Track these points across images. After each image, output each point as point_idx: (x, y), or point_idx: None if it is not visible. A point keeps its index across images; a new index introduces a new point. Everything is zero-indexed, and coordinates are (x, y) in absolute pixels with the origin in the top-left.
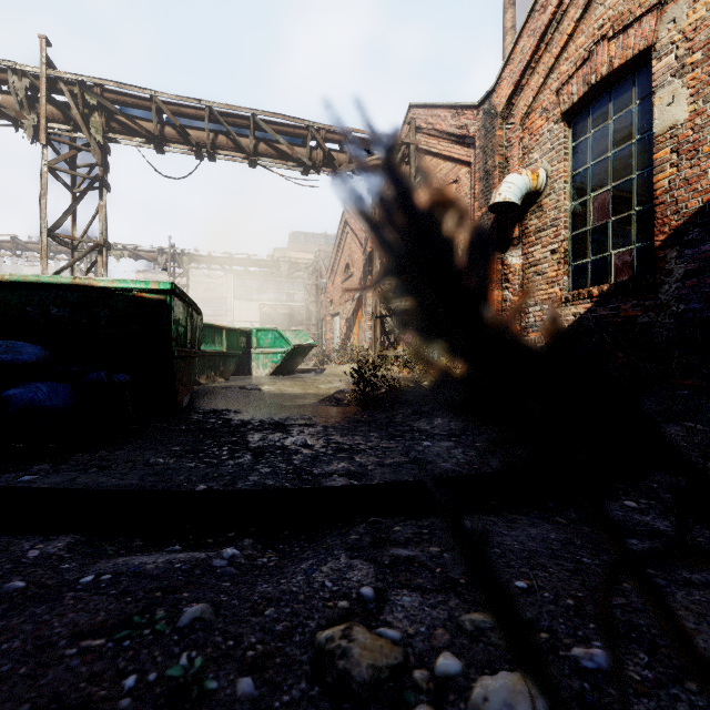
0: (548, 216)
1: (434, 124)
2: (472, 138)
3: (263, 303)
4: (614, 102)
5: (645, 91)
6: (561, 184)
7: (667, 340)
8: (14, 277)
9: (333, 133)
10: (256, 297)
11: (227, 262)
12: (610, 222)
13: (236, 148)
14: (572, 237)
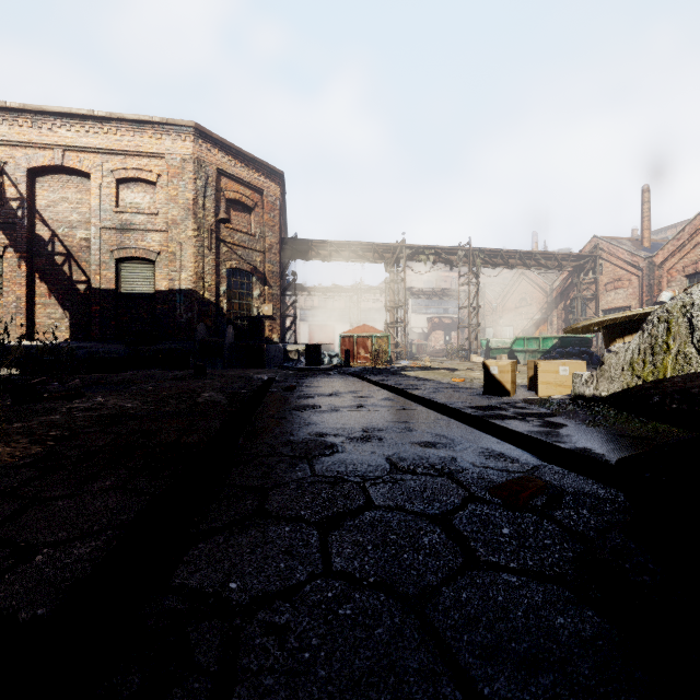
0: None
1: (614, 253)
2: (640, 267)
3: (434, 316)
4: None
5: None
6: None
7: None
8: (572, 336)
9: (563, 255)
10: (425, 312)
11: (430, 293)
12: None
13: (523, 264)
14: None
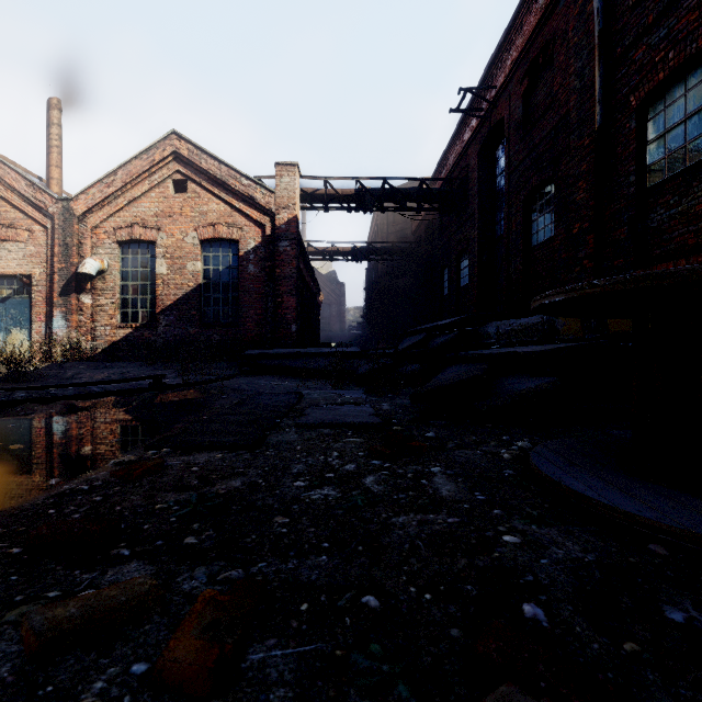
0: (110, 285)
1: (2, 175)
2: (50, 213)
3: None
4: (141, 250)
5: (153, 254)
6: (117, 273)
7: (161, 346)
8: None
9: None
10: None
11: None
12: (140, 298)
13: None
14: (122, 298)
